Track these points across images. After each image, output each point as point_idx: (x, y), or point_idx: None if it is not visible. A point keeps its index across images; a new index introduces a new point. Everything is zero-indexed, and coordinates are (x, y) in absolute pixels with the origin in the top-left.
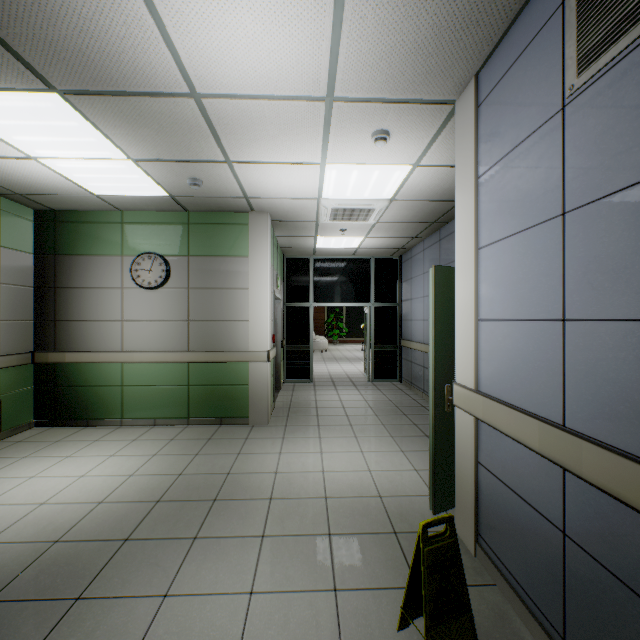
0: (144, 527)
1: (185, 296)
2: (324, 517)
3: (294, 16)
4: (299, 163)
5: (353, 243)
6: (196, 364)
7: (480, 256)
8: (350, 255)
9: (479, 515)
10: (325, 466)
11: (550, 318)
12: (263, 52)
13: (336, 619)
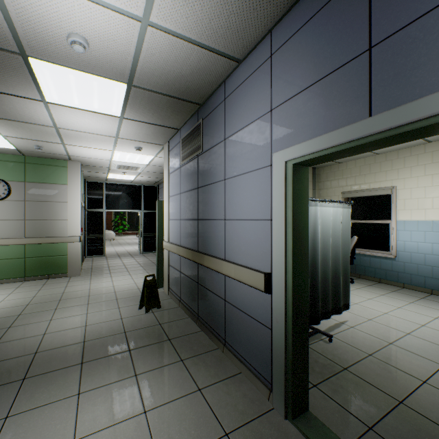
0: (27, 311)
1: (22, 205)
2: (115, 296)
3: (105, 122)
4: (102, 149)
5: (131, 178)
6: (31, 245)
7: (169, 199)
8: (129, 183)
9: (169, 281)
10: (115, 284)
11: (179, 219)
12: (91, 125)
13: (119, 311)
